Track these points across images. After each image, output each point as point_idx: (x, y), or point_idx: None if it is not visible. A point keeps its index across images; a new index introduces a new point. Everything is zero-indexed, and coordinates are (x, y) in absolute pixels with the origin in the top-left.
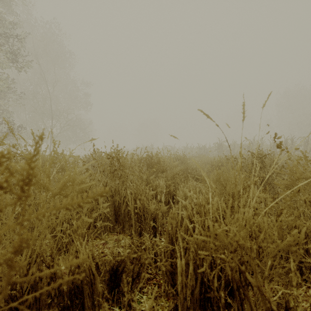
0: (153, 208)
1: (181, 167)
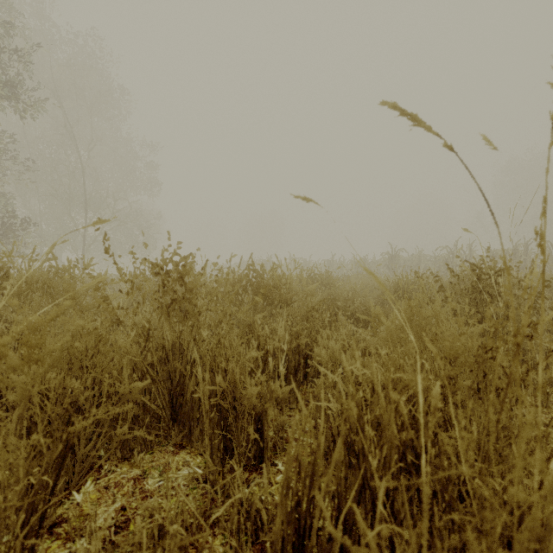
0: (254, 395)
1: (322, 297)
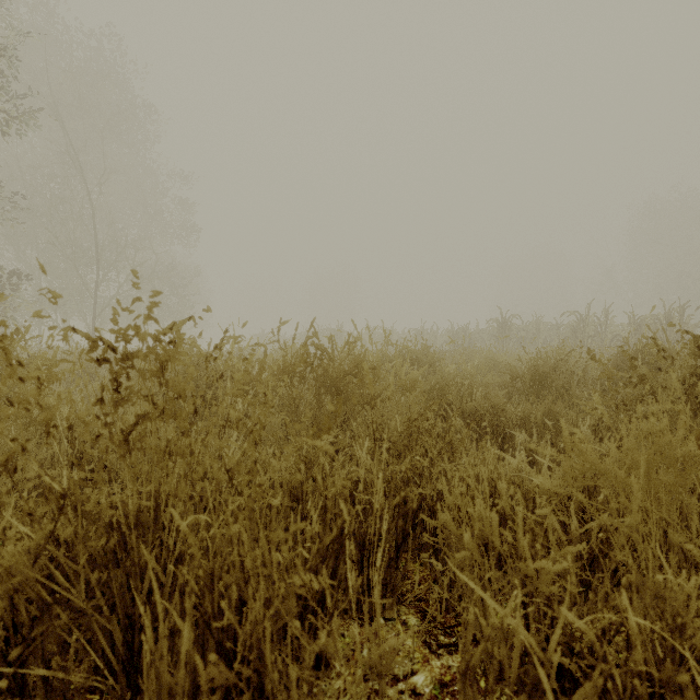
0: None
1: (423, 386)
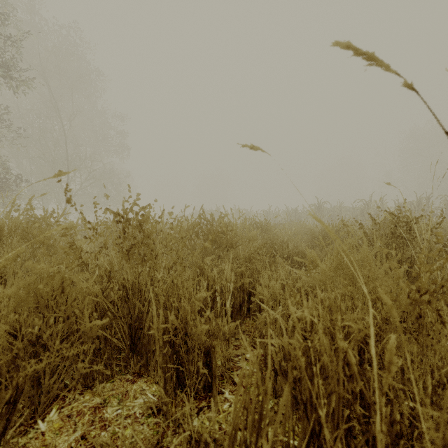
0: (204, 332)
1: (262, 241)
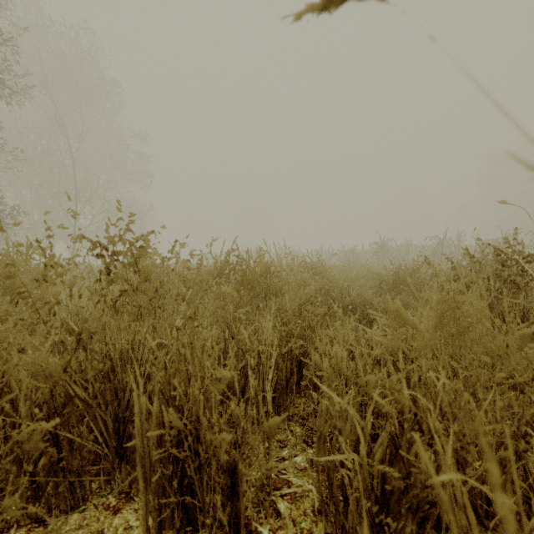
0: (223, 445)
1: (315, 287)
